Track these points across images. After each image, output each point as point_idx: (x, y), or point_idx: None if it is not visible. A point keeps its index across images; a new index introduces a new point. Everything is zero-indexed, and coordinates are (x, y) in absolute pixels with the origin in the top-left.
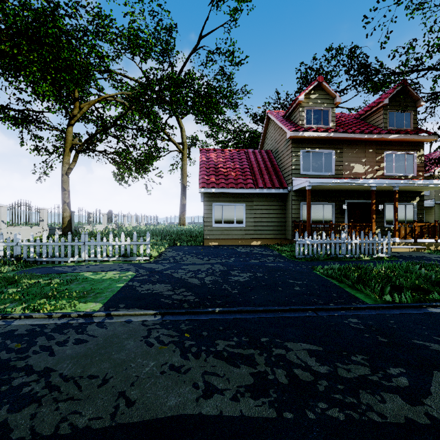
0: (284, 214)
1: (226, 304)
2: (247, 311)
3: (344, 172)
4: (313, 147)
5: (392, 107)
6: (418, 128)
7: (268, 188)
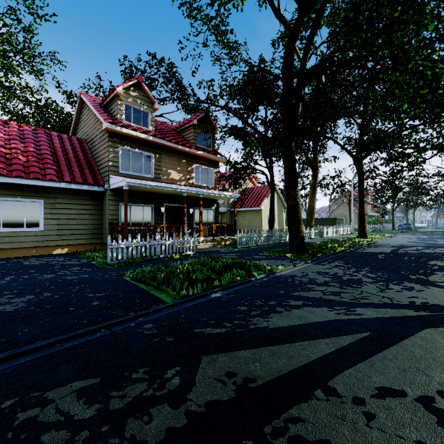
0: (100, 216)
1: None
2: None
3: (163, 176)
4: (133, 146)
5: (199, 128)
6: (216, 150)
7: (79, 183)
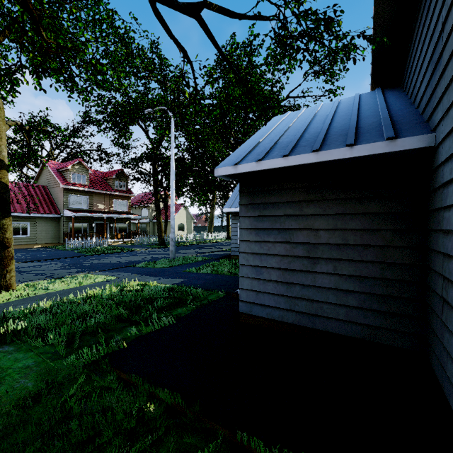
0: (58, 229)
1: (44, 259)
2: (52, 259)
3: (94, 207)
4: (77, 194)
5: (117, 179)
6: (129, 189)
7: (47, 213)
